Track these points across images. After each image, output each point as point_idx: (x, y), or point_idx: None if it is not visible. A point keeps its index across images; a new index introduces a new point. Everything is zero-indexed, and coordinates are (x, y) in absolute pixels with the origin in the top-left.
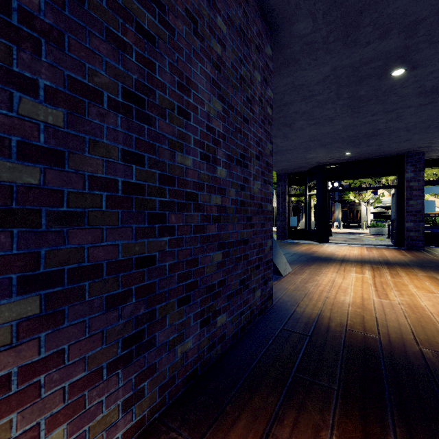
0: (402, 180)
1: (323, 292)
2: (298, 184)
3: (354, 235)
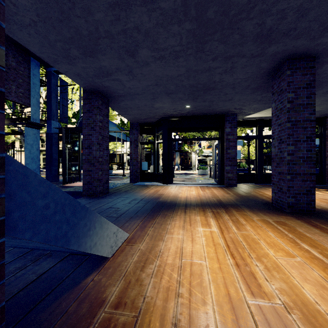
0: (223, 133)
1: (169, 298)
2: (149, 133)
3: (189, 175)
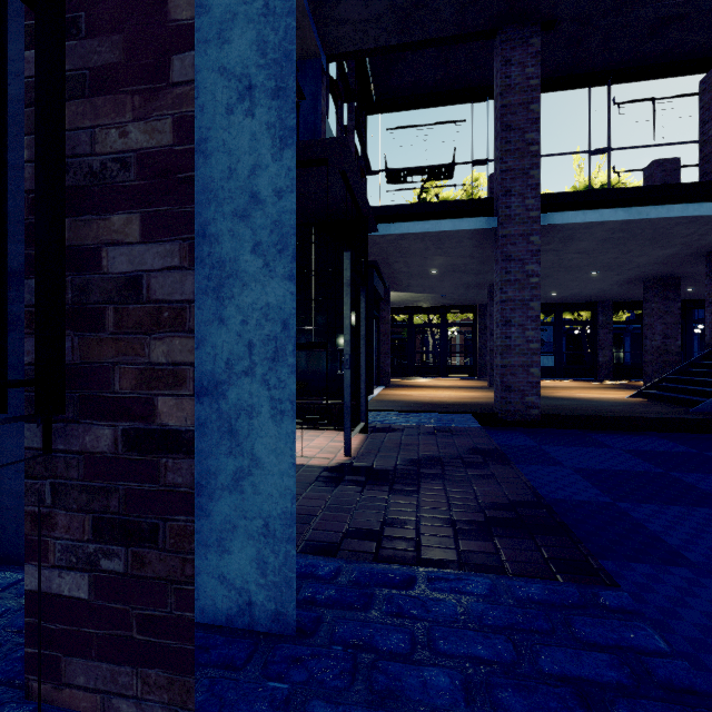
0: (380, 311)
1: None
2: None
3: None
